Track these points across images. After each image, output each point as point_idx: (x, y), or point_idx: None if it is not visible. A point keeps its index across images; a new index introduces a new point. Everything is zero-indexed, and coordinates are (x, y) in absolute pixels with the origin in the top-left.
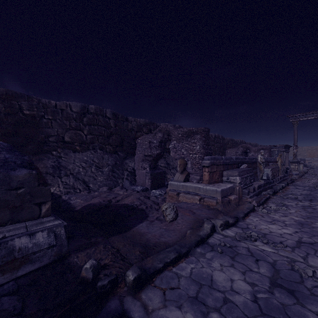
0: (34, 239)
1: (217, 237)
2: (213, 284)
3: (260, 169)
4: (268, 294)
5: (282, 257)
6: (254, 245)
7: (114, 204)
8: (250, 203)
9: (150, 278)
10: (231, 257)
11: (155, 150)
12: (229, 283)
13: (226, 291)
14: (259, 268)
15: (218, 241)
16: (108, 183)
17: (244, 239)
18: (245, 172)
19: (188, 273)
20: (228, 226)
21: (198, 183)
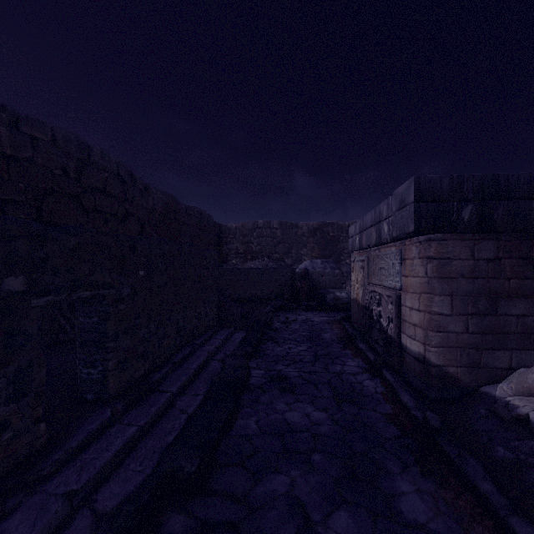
0: (341, 294)
1: None
2: None
3: None
4: None
5: None
6: None
7: None
8: None
9: None
10: None
11: None
12: None
13: None
14: None
15: None
16: None
17: None
18: None
19: None
20: None
21: None
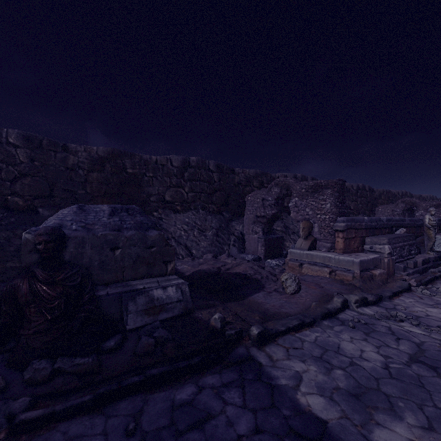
0: (166, 292)
1: (350, 314)
2: (340, 351)
3: (429, 235)
4: (403, 366)
5: (435, 340)
6: (398, 326)
7: (225, 272)
8: (403, 281)
9: (273, 337)
10: (365, 332)
11: (270, 209)
12: (358, 353)
13: (354, 358)
14: (398, 345)
15: (351, 317)
16: (212, 250)
17: (385, 319)
18: (400, 239)
19: (312, 339)
20: (367, 304)
21: (329, 252)
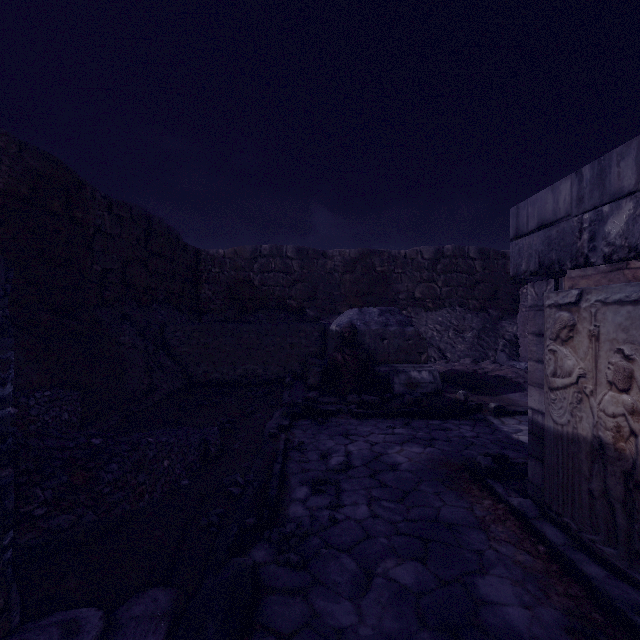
0: (421, 375)
1: None
2: None
3: None
4: None
5: None
6: None
7: (480, 373)
8: None
9: (510, 413)
10: None
11: None
12: None
13: None
14: None
15: None
16: (472, 354)
17: None
18: None
19: None
20: None
21: None
